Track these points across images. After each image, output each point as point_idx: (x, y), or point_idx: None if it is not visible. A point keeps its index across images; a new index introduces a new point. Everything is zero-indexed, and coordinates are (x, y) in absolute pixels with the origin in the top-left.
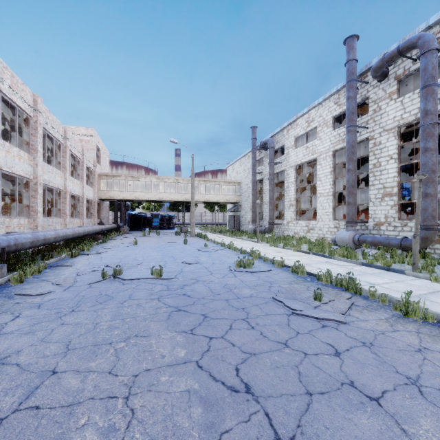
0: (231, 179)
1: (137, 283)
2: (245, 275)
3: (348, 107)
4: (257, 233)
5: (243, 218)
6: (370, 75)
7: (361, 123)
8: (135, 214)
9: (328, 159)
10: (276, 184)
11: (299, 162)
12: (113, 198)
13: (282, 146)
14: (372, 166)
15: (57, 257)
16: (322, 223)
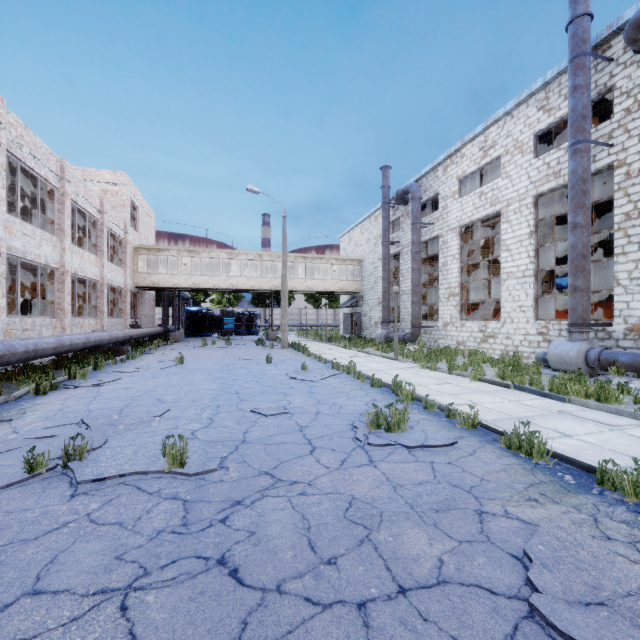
0: (346, 255)
1: (110, 492)
2: (396, 457)
3: (573, 106)
4: (395, 343)
5: (367, 318)
6: (616, 45)
7: (597, 138)
8: (195, 310)
9: (524, 210)
10: (422, 261)
11: (466, 221)
12: (158, 285)
13: (435, 196)
14: (621, 218)
15: (12, 393)
16: (511, 325)
